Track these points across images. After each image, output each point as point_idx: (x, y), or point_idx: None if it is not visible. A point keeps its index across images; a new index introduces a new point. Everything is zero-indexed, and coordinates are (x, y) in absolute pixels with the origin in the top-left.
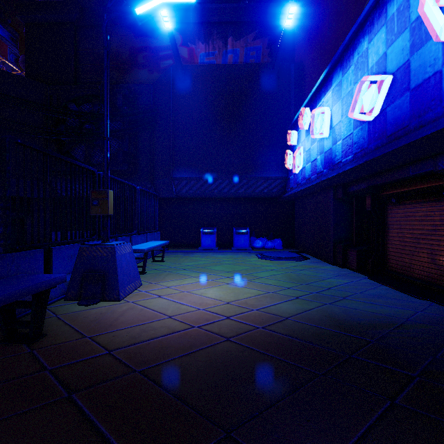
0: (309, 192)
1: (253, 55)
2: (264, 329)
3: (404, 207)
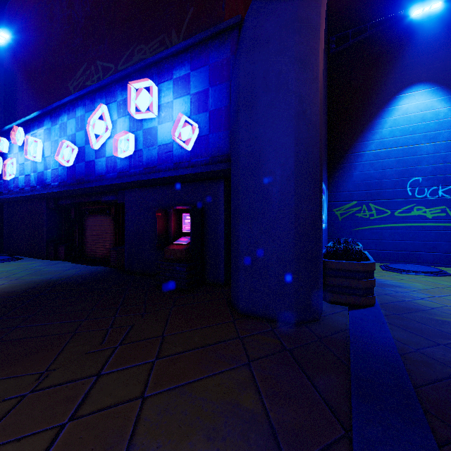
0: (22, 199)
1: None
2: None
3: (93, 217)
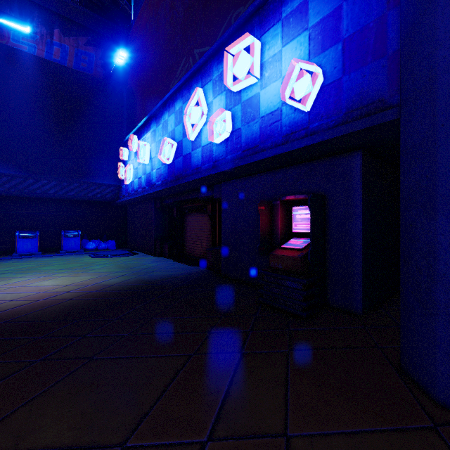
0: (138, 201)
1: (85, 60)
2: (97, 291)
3: (192, 215)
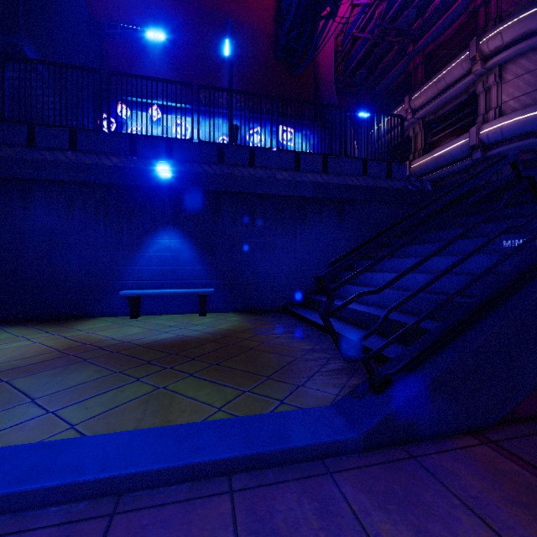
0: None
1: None
2: None
3: None
